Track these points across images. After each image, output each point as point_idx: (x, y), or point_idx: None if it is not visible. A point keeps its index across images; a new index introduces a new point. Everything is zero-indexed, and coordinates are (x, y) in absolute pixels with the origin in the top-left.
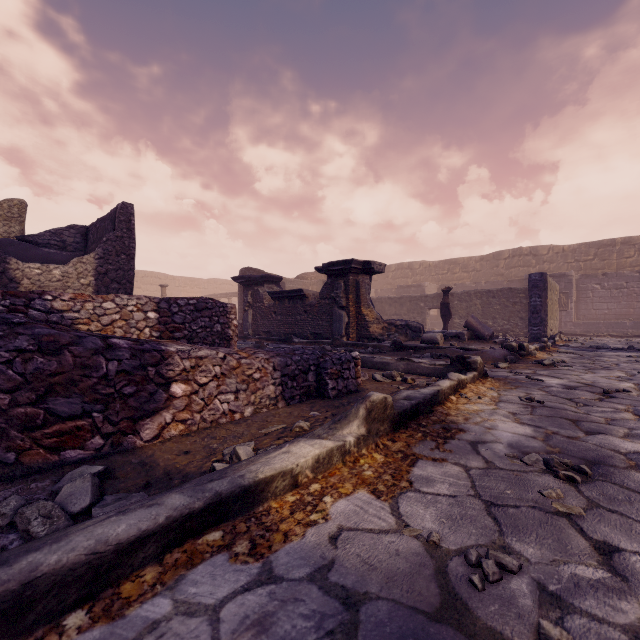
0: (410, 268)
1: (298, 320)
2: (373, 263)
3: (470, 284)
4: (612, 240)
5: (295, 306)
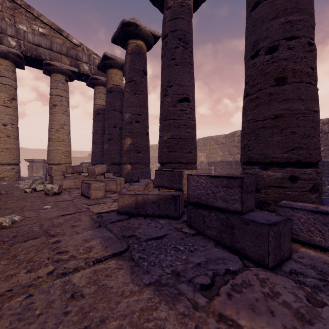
0: (152, 147)
1: None
2: (34, 159)
3: (156, 156)
4: (207, 137)
5: None
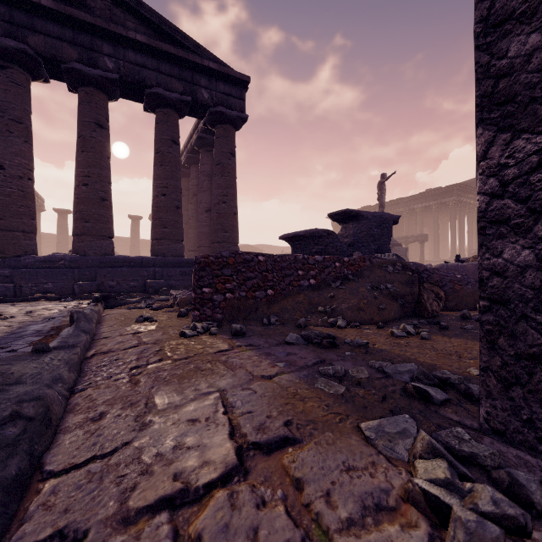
0: None
1: None
2: None
3: None
4: None
5: None
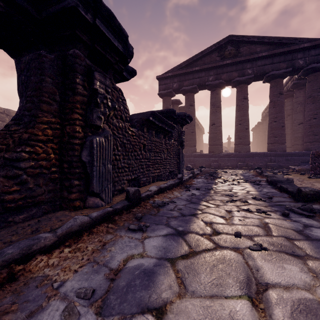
0: None
1: (163, 158)
2: None
3: None
4: None
5: (162, 142)
